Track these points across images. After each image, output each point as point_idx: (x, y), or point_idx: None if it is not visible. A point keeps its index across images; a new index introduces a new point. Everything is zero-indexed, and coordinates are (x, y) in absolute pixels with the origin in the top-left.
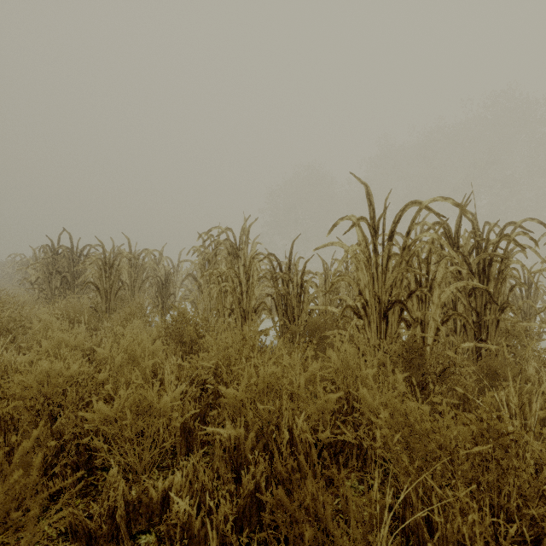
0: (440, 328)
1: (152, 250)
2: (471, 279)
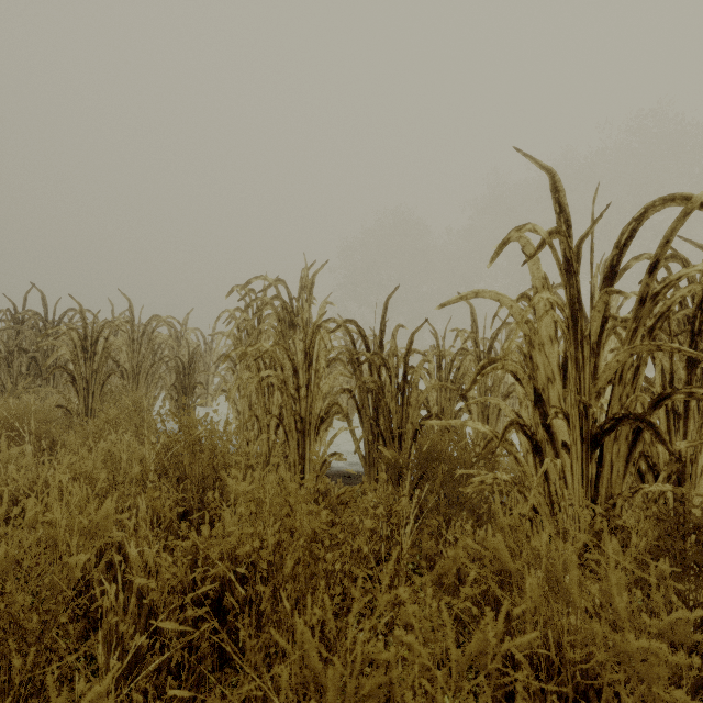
0: None
1: (166, 317)
2: None
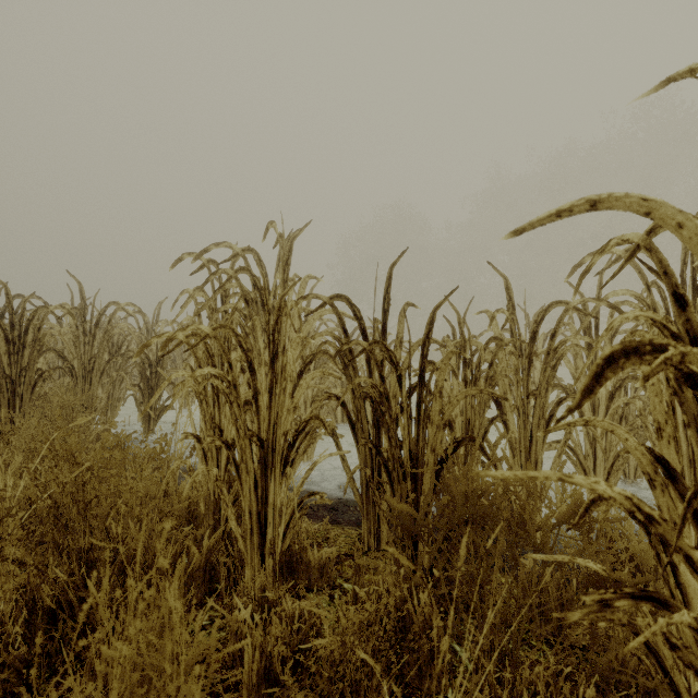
0: None
1: (125, 304)
2: None
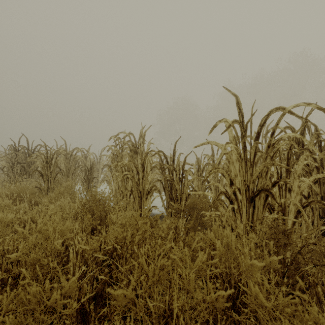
0: (303, 212)
1: (81, 148)
2: (316, 170)
